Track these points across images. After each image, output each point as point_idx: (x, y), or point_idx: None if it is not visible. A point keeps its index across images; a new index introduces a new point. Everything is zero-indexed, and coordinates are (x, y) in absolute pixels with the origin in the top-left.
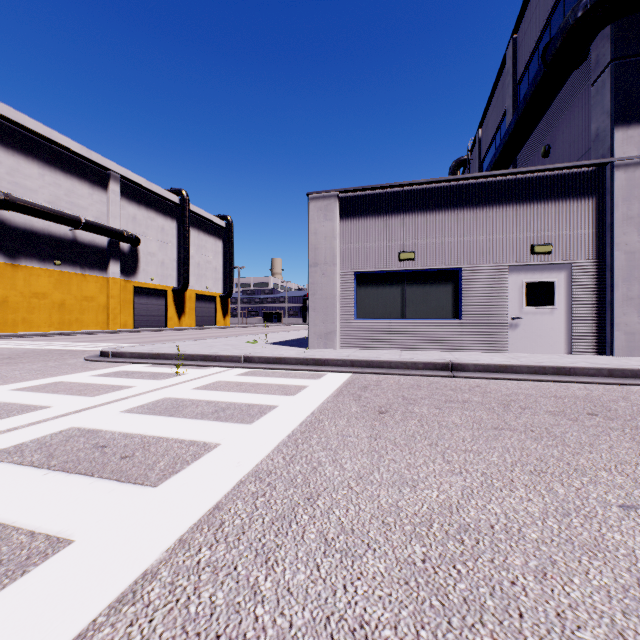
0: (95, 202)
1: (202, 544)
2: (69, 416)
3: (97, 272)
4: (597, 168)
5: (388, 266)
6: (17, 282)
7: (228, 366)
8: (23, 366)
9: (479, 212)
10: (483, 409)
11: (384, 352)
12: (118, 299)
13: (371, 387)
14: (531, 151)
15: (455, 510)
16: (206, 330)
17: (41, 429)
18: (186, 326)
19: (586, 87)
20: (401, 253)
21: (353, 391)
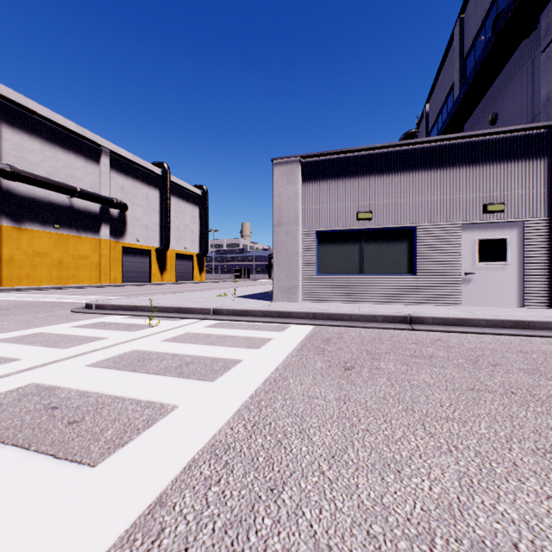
0: (89, 174)
1: None
2: (33, 370)
3: (90, 234)
4: (549, 130)
5: (347, 225)
6: (22, 243)
7: (198, 318)
8: (14, 317)
9: (433, 174)
10: (452, 366)
11: (343, 305)
12: (109, 258)
13: (334, 340)
14: (478, 120)
15: (458, 513)
16: (184, 284)
17: None
18: (167, 281)
19: (535, 55)
20: (359, 213)
21: (316, 344)
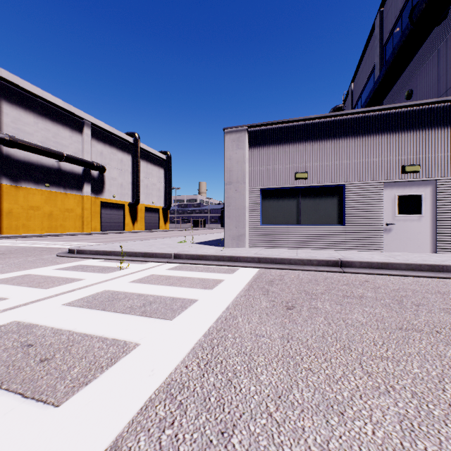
0: (74, 142)
1: None
2: (17, 309)
3: (75, 191)
4: None
5: (286, 184)
6: (19, 199)
7: (162, 261)
8: (8, 260)
9: (359, 140)
10: (380, 305)
11: (283, 250)
12: (90, 210)
13: (276, 281)
14: (395, 96)
15: None
16: (152, 233)
17: None
18: (138, 230)
19: (445, 40)
20: (297, 173)
21: (261, 285)
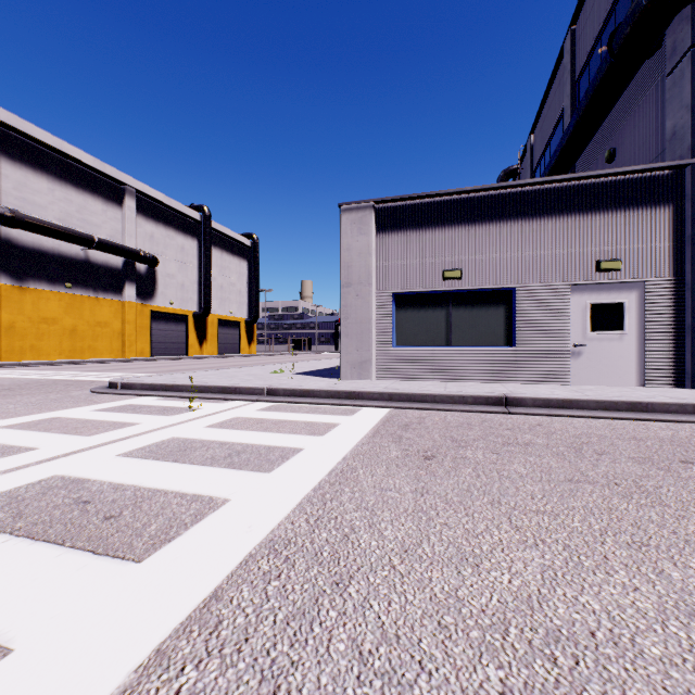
0: (109, 219)
1: (187, 659)
2: (55, 461)
3: (111, 295)
4: (675, 171)
5: (431, 286)
6: (25, 306)
7: (249, 399)
8: (21, 399)
9: (536, 223)
10: (550, 454)
11: (426, 384)
12: (134, 325)
13: (413, 425)
14: (592, 156)
15: (537, 605)
16: (229, 358)
17: (18, 478)
18: (208, 354)
19: (660, 79)
20: (446, 271)
21: (392, 430)
